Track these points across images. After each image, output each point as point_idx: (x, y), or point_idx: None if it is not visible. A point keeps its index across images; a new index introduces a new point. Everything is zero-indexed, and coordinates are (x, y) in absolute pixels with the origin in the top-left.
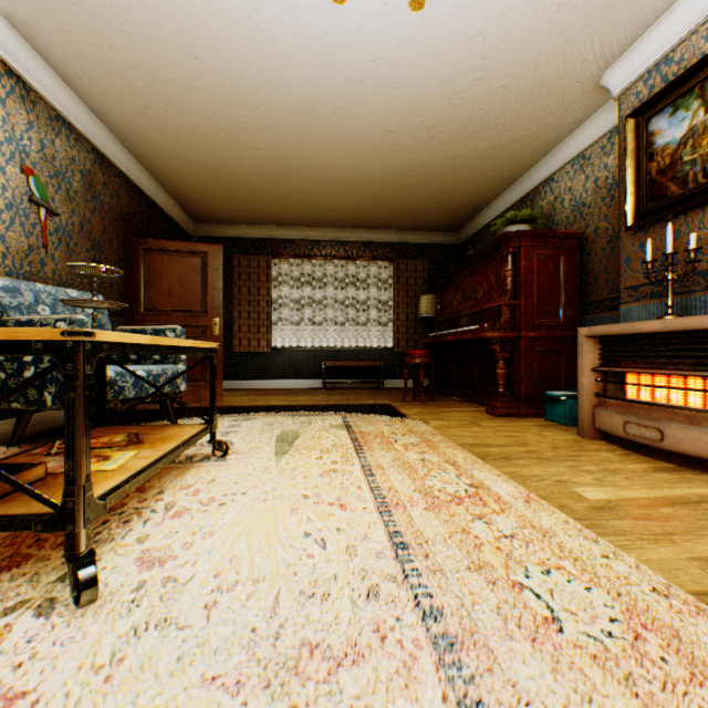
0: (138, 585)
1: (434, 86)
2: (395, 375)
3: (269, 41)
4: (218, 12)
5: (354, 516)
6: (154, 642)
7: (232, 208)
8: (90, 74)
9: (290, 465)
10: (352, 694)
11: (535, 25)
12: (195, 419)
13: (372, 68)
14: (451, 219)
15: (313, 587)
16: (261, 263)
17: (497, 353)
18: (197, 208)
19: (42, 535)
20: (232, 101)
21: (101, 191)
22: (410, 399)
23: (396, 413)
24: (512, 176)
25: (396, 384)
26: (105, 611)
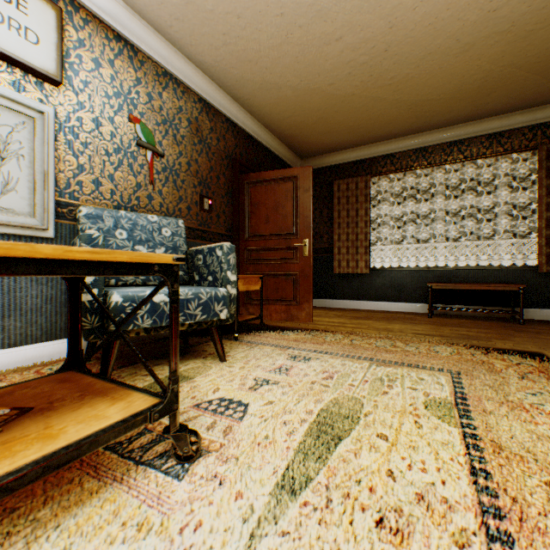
0: None
1: None
2: (541, 303)
3: None
4: None
5: None
6: None
7: (328, 133)
8: (174, 16)
9: None
10: None
11: None
12: (261, 346)
13: None
14: None
15: None
16: (358, 185)
17: None
18: (298, 143)
19: None
20: None
21: (207, 136)
22: None
23: None
24: None
25: (543, 316)
26: None
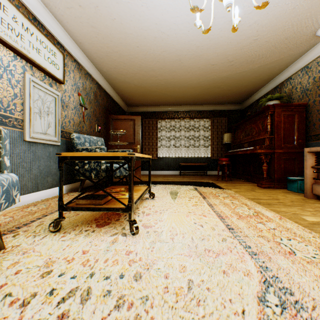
0: (146, 232)
1: (233, 45)
2: (211, 169)
3: (165, 37)
4: (147, 30)
5: (209, 219)
6: (159, 245)
7: (143, 100)
8: (98, 57)
9: (178, 202)
10: (224, 261)
11: (282, 15)
12: None
13: (206, 41)
14: (239, 98)
15: (203, 237)
16: (153, 122)
17: (262, 159)
18: (129, 101)
19: (108, 218)
20: (148, 60)
21: (98, 98)
22: (220, 180)
23: (215, 185)
24: (270, 78)
25: (212, 173)
26: (141, 237)
